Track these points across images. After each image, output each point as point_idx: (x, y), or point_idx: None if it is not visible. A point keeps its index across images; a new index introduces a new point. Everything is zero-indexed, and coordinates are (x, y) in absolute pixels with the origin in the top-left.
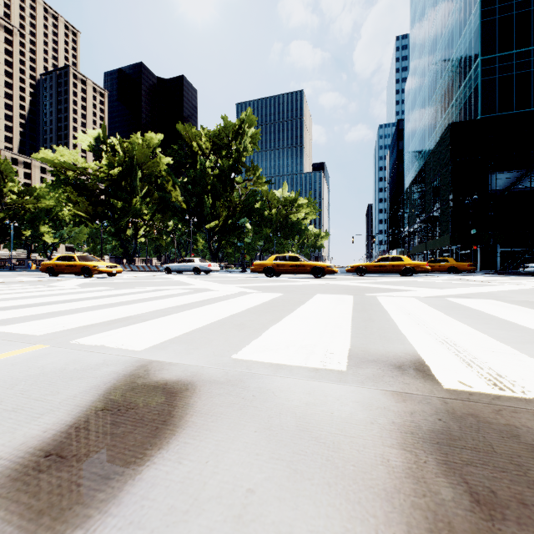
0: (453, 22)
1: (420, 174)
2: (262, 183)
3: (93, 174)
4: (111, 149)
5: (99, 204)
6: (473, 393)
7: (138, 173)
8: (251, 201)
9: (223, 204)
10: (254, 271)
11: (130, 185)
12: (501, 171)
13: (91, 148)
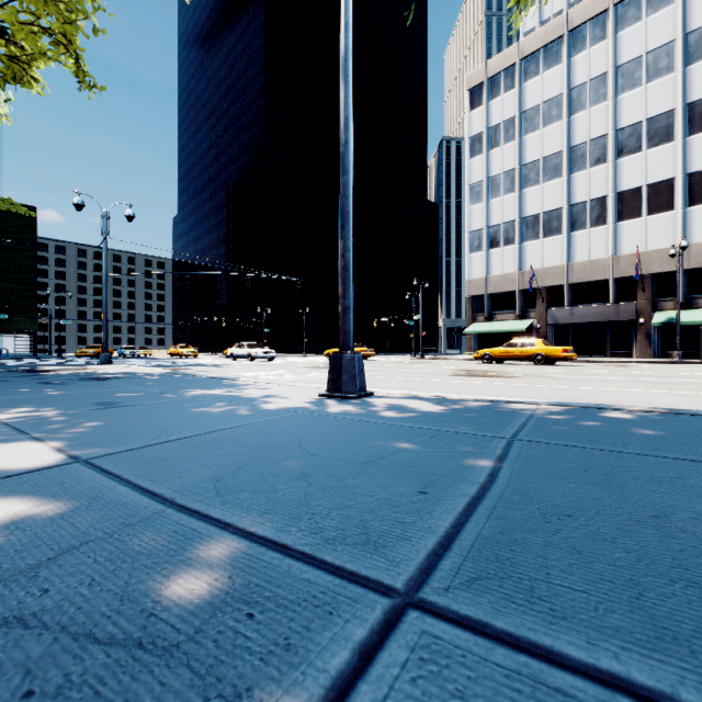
0: None
1: None
2: None
3: None
4: None
5: None
6: None
7: None
8: None
9: None
10: None
11: None
12: None
13: None
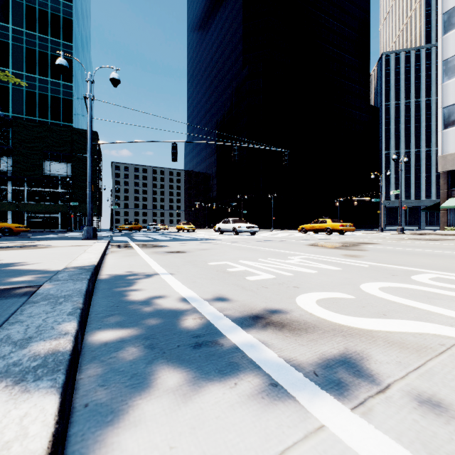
0: None
1: None
2: None
3: None
4: None
5: None
6: None
7: None
8: None
9: None
10: None
11: None
12: None
13: None
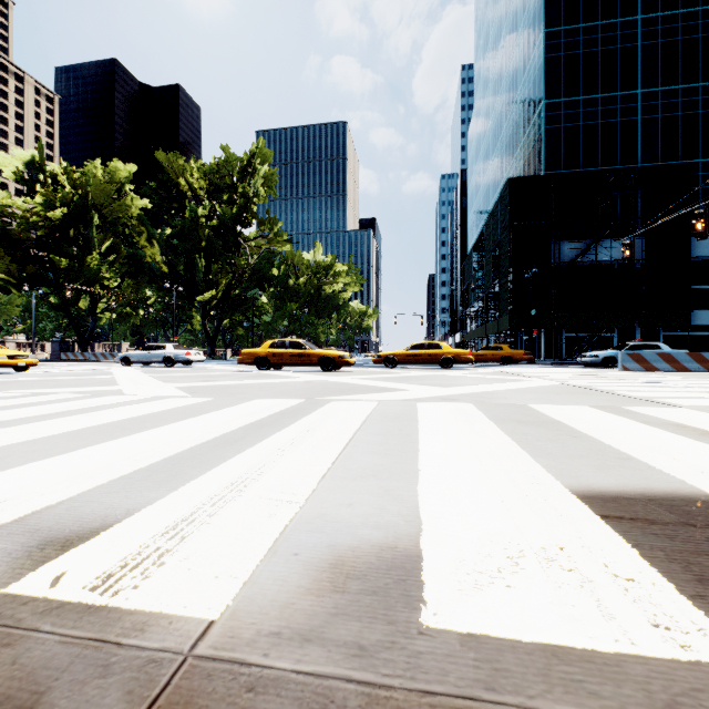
0: (517, 54)
1: (481, 240)
2: (281, 242)
3: (21, 216)
4: (52, 181)
5: (32, 262)
6: (38, 599)
7: (94, 219)
8: (264, 265)
9: (223, 268)
10: (241, 363)
11: (84, 235)
12: (566, 240)
13: (18, 177)
